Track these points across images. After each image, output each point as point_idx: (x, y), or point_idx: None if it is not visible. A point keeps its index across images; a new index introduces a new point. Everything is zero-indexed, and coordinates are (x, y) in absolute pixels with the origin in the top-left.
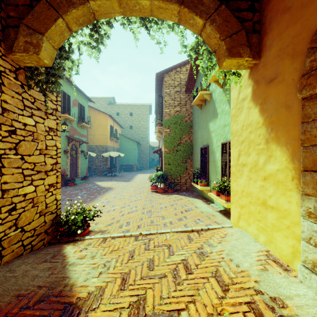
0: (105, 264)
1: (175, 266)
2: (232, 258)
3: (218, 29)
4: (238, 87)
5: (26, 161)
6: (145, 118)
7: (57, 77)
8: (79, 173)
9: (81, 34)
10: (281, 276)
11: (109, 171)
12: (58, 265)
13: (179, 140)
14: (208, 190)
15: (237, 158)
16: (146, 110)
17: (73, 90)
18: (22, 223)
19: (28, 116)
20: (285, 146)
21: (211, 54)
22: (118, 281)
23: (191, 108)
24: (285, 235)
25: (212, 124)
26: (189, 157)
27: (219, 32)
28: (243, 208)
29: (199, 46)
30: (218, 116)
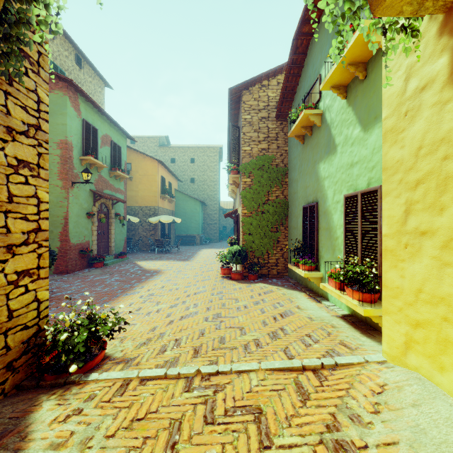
0: None
1: None
2: None
3: None
4: (406, 67)
5: None
6: (214, 166)
7: (13, 40)
8: (113, 247)
9: None
10: None
11: (159, 245)
12: None
13: (266, 195)
14: (317, 277)
15: (400, 218)
16: (214, 154)
17: (102, 120)
18: None
19: None
20: None
21: None
22: None
23: (286, 145)
24: None
25: (324, 165)
26: (282, 223)
27: None
28: (422, 328)
29: None
30: (337, 150)
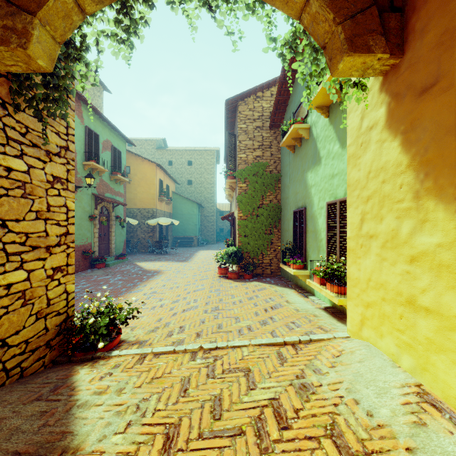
0: (139, 406)
1: (258, 412)
2: (358, 398)
3: (331, 6)
4: (361, 109)
5: (12, 230)
6: (211, 168)
7: (61, 90)
8: (113, 249)
9: (101, 18)
10: (453, 438)
11: (157, 246)
12: (59, 406)
13: (261, 200)
14: (305, 275)
15: (358, 225)
16: (211, 157)
17: (103, 126)
18: (3, 333)
19: (15, 155)
20: (454, 202)
21: (317, 52)
22: (159, 442)
23: (279, 152)
24: (454, 361)
25: (311, 174)
26: (275, 226)
27: (333, 10)
28: (371, 307)
29: (297, 40)
30: (321, 162)
